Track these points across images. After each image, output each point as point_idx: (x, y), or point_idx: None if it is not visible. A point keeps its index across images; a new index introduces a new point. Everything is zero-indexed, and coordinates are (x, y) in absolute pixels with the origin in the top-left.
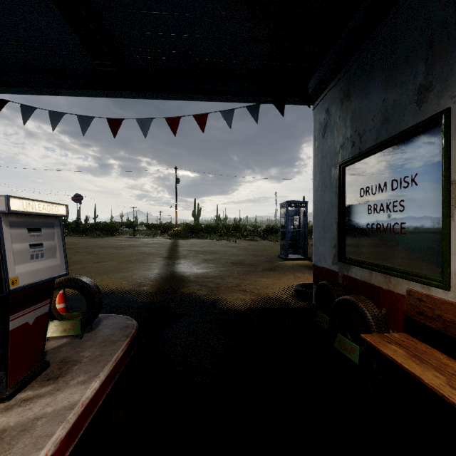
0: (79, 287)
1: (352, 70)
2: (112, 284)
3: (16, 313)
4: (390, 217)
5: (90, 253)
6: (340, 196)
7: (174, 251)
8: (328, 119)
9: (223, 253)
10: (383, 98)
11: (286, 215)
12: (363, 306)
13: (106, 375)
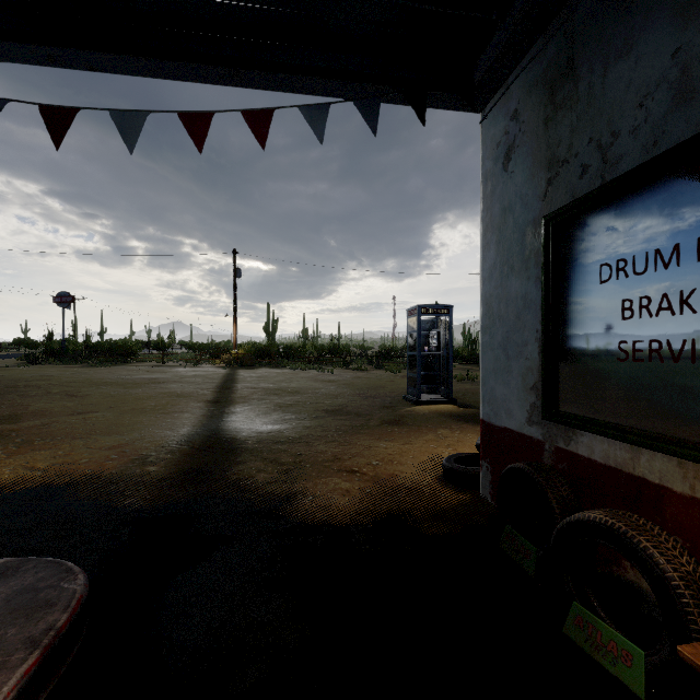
0: None
1: (580, 13)
2: (88, 461)
3: None
4: (692, 325)
5: (72, 395)
6: (547, 284)
7: (226, 390)
8: (516, 131)
9: (311, 392)
10: (676, 47)
11: (417, 328)
12: (654, 547)
13: None
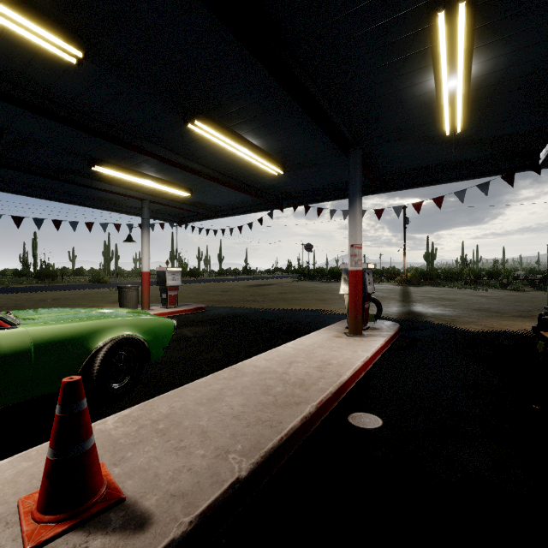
0: (373, 301)
1: None
2: None
3: (365, 302)
4: None
5: (334, 294)
6: None
7: (406, 297)
8: None
9: (464, 301)
10: None
11: None
12: None
13: (394, 332)
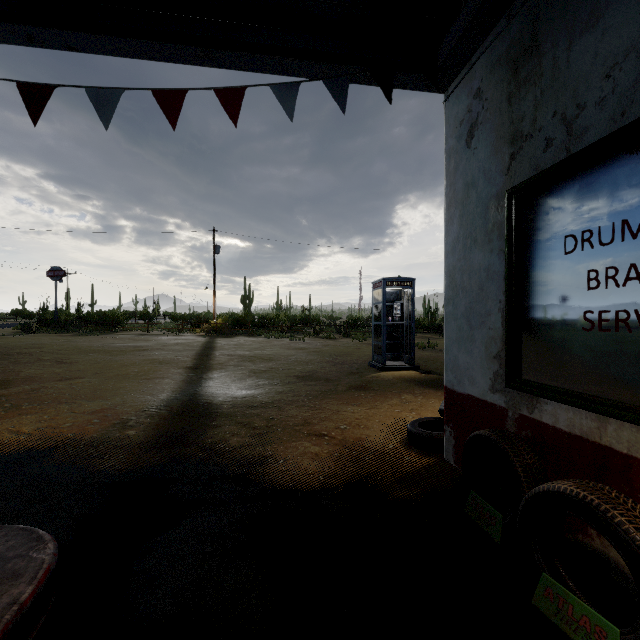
0: None
1: None
2: (71, 425)
3: None
4: None
5: (61, 362)
6: (511, 255)
7: (205, 357)
8: (479, 109)
9: (284, 359)
10: None
11: (382, 300)
12: (629, 522)
13: None
